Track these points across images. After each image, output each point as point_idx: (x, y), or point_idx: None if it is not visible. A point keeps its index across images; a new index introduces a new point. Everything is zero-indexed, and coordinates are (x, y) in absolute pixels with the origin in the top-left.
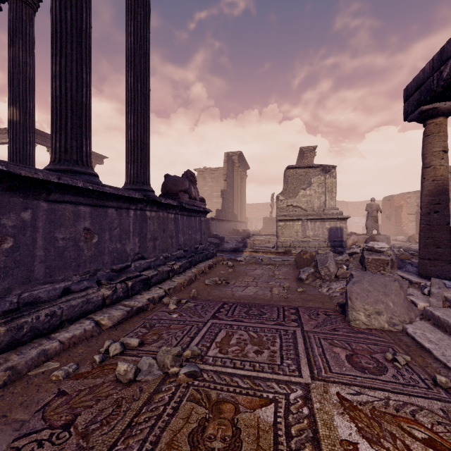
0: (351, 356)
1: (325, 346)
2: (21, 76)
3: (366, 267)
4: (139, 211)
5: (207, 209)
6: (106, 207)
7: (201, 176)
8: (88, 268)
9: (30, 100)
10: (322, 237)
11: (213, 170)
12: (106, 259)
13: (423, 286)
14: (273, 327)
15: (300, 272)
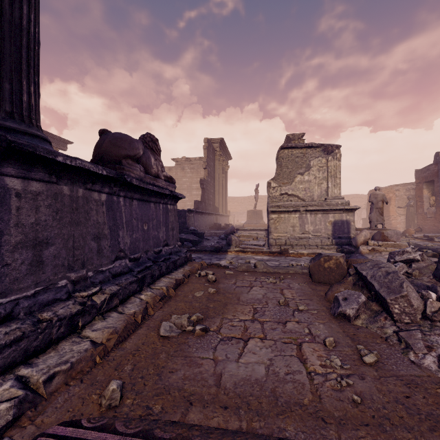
0: None
1: None
2: None
3: None
4: None
5: (177, 193)
6: None
7: (180, 166)
8: None
9: None
10: (324, 232)
11: (193, 160)
12: None
13: None
14: None
15: (339, 300)
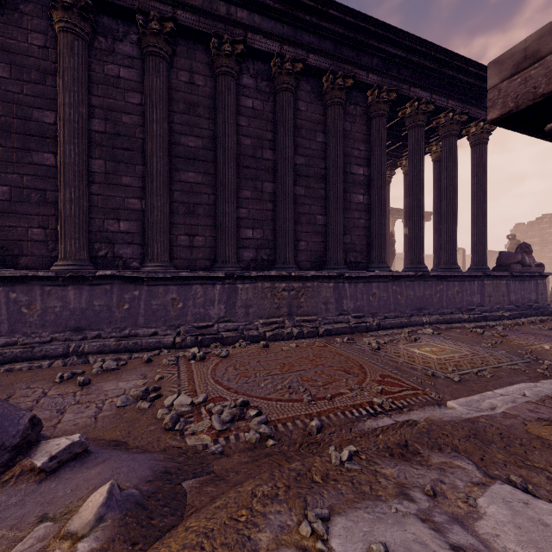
0: None
1: None
2: None
3: None
4: (480, 281)
5: (545, 273)
6: (464, 281)
7: None
8: (457, 306)
9: None
10: None
11: None
12: (464, 304)
13: None
14: None
15: None
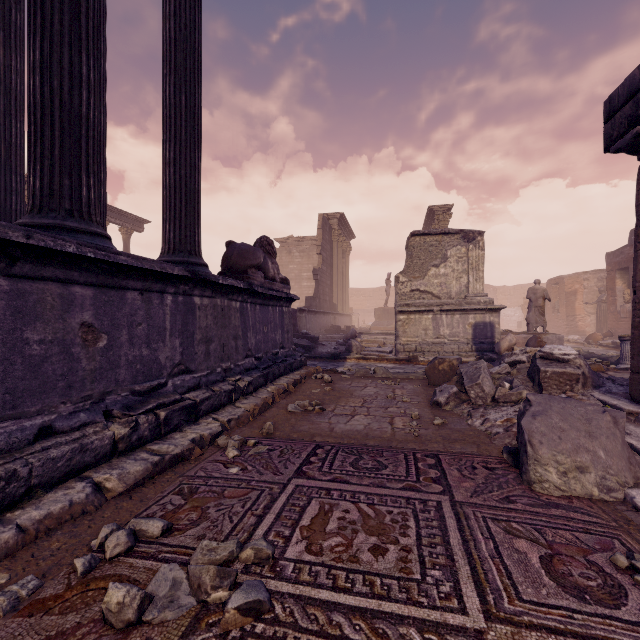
0: (550, 559)
1: (498, 536)
2: (2, 87)
3: (542, 385)
4: (182, 296)
5: (292, 295)
6: (122, 289)
7: (286, 249)
8: (89, 391)
9: (17, 125)
10: (463, 336)
11: (303, 241)
12: (123, 375)
13: None
14: (401, 494)
15: (436, 392)
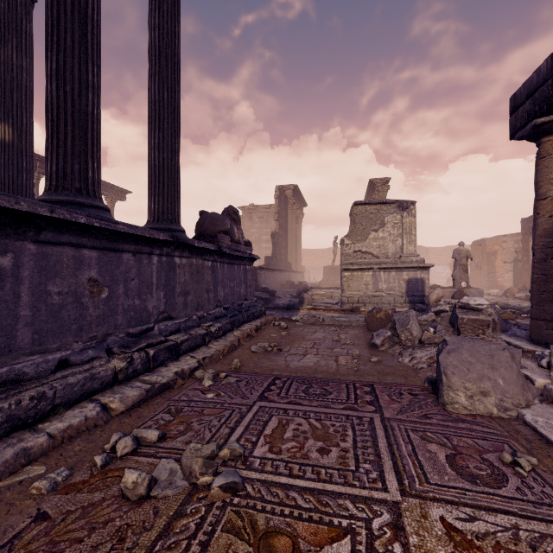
0: (453, 457)
1: (415, 441)
2: (15, 84)
3: (459, 330)
4: (165, 256)
5: (254, 255)
6: (119, 251)
7: (247, 215)
8: (94, 333)
9: (27, 115)
10: (398, 290)
11: (262, 208)
12: (120, 320)
13: (539, 356)
14: (342, 412)
15: (373, 336)
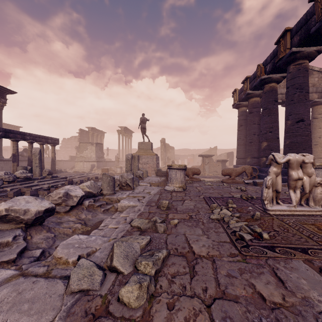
0: None
1: None
2: None
3: None
4: None
5: None
6: None
7: None
8: None
9: None
10: (89, 167)
11: None
12: None
13: None
14: None
15: None
